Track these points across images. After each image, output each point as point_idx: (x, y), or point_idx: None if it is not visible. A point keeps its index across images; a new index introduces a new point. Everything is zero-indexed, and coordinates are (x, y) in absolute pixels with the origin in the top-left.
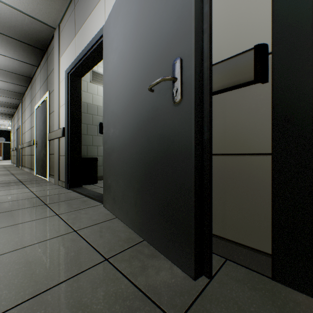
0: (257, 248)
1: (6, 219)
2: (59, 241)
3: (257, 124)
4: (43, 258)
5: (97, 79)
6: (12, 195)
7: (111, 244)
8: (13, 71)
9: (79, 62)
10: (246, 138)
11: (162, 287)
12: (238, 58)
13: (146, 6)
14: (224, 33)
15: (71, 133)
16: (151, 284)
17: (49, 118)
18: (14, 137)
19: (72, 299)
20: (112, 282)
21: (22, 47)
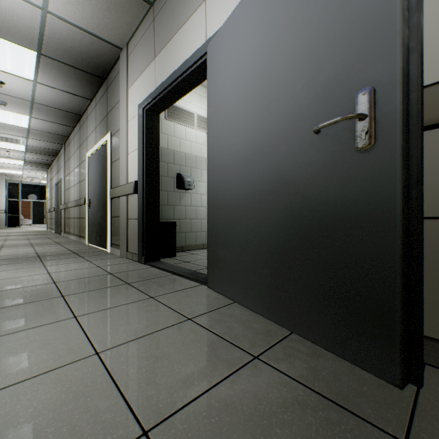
0: None
1: (91, 302)
2: (179, 332)
3: None
4: (172, 352)
5: (173, 115)
6: (76, 270)
7: (250, 338)
8: (59, 106)
9: (161, 93)
10: None
11: (355, 397)
12: None
13: (298, 17)
14: None
15: (147, 189)
16: (338, 392)
17: (110, 169)
18: (51, 193)
19: (244, 405)
20: (283, 387)
21: (76, 75)
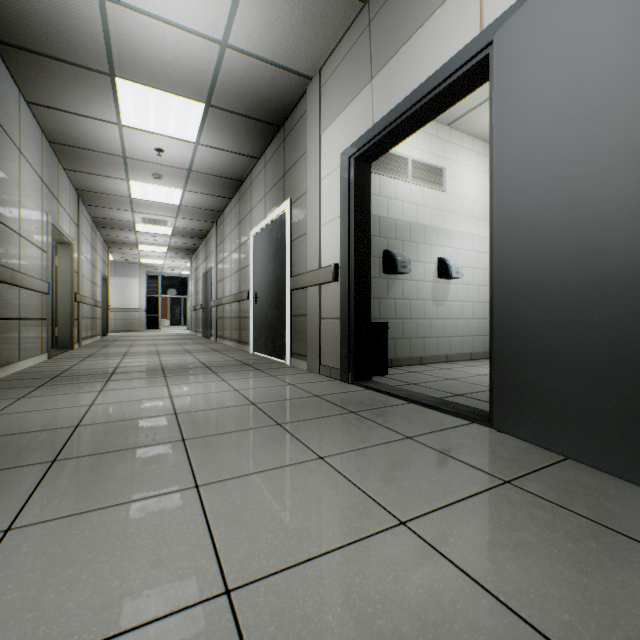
0: None
1: (325, 437)
2: (509, 504)
3: None
4: (532, 542)
5: (378, 164)
6: (268, 389)
7: None
8: (219, 173)
9: (385, 129)
10: None
11: None
12: None
13: None
14: None
15: (355, 274)
16: None
17: (290, 249)
18: (197, 287)
19: None
20: None
21: (246, 126)
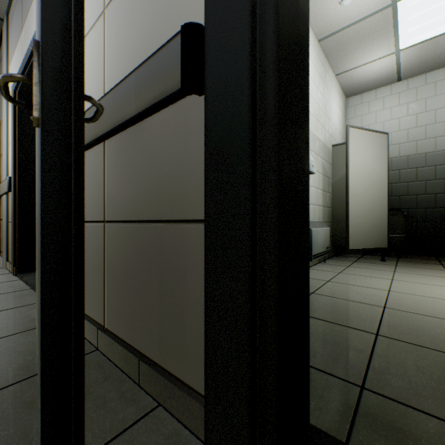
0: (195, 387)
1: None
2: None
3: (194, 169)
4: None
5: None
6: None
7: None
8: None
9: (25, 71)
10: (183, 192)
11: None
12: (165, 51)
13: None
14: (161, 10)
15: (20, 186)
16: None
17: None
18: None
19: None
20: None
21: None
